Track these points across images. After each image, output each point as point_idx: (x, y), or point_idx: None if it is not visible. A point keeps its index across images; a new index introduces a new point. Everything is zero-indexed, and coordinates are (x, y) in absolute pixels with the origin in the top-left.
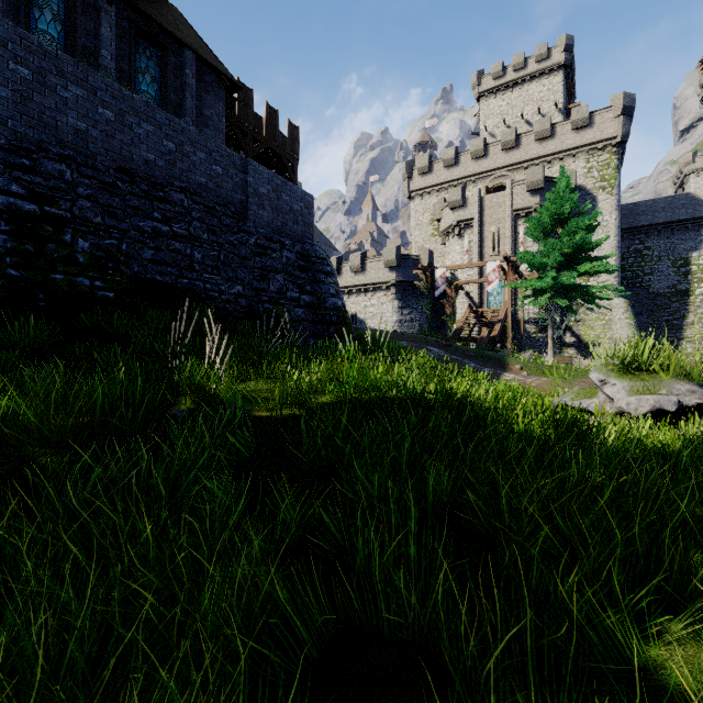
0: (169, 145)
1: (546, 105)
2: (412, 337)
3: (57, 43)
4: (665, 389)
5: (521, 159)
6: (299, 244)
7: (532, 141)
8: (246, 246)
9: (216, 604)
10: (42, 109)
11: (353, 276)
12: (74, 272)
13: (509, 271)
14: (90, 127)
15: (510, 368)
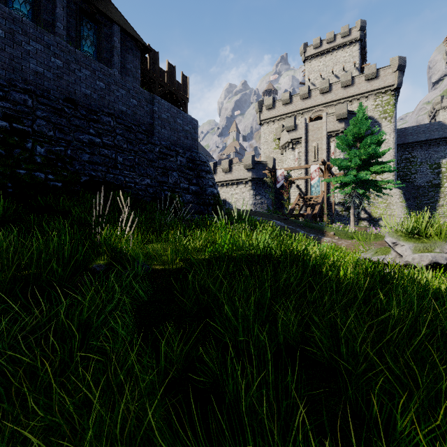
0: (101, 84)
1: (348, 65)
2: (262, 214)
3: (27, 17)
4: (438, 248)
5: (332, 99)
6: (188, 152)
7: (339, 87)
8: (153, 153)
9: (104, 445)
10: (11, 57)
11: (224, 174)
12: (33, 169)
13: (325, 171)
14: (46, 71)
15: (327, 234)
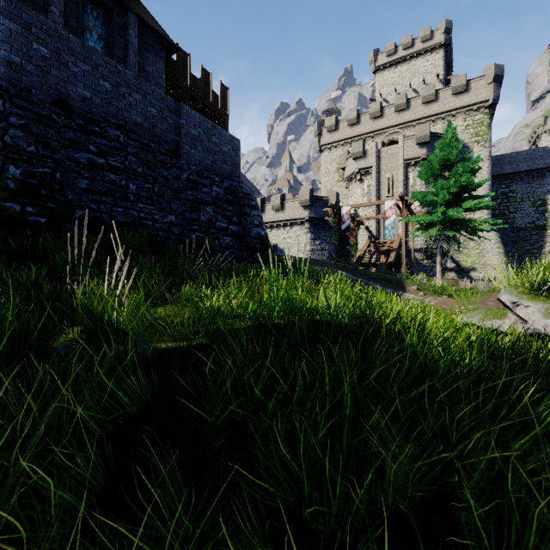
0: (106, 85)
1: (429, 77)
2: (324, 263)
3: None
4: None
5: (410, 119)
6: (227, 181)
7: (419, 104)
8: (179, 181)
9: None
10: None
11: (274, 213)
12: (3, 198)
13: (403, 208)
14: (24, 61)
15: (408, 289)
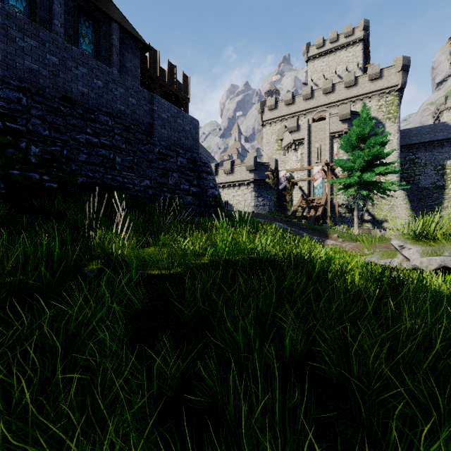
0: (98, 83)
1: (351, 65)
2: (265, 216)
3: (23, 14)
4: (447, 252)
5: (335, 100)
6: (189, 153)
7: (342, 88)
8: (152, 153)
9: None
10: (5, 53)
11: (225, 176)
12: (27, 169)
13: (328, 172)
14: (41, 68)
15: (330, 236)
